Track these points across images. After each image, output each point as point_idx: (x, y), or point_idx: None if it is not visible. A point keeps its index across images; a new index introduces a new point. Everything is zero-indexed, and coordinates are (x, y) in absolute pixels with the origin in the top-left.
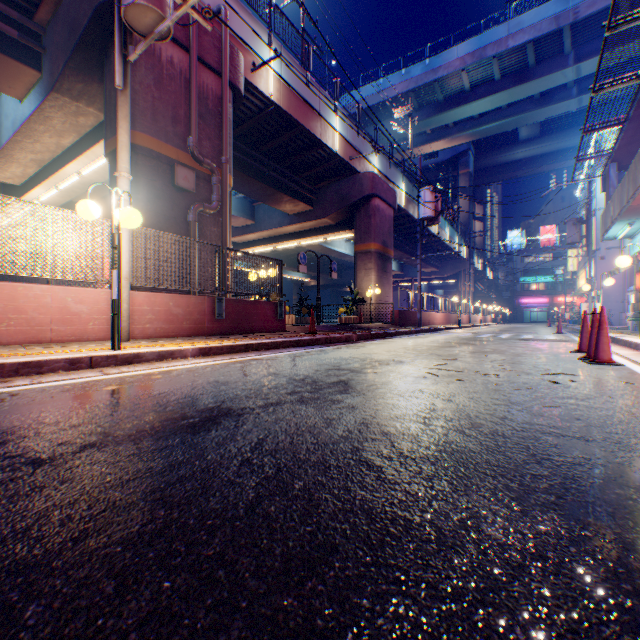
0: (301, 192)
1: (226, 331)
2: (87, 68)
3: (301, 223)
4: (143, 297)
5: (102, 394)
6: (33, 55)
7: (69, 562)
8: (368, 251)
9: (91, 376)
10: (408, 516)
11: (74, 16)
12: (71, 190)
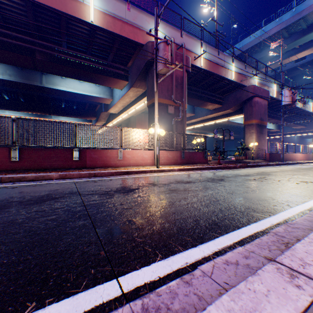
0: (215, 100)
1: (185, 163)
2: (141, 79)
3: (216, 113)
4: (160, 152)
5: (162, 177)
6: (126, 77)
7: (178, 190)
8: (251, 124)
9: (155, 174)
10: (219, 192)
11: (138, 65)
12: (131, 113)
